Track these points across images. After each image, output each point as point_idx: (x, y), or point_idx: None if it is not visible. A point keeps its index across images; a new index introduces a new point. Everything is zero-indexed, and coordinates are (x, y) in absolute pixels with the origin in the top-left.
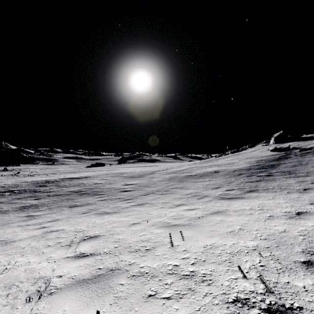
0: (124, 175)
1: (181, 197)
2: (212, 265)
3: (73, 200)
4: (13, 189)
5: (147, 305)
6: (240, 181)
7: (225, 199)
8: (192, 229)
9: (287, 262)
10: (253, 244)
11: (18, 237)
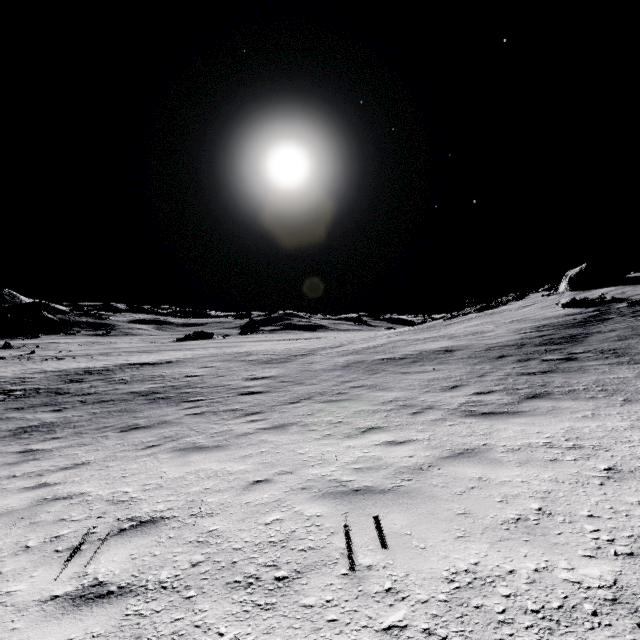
0: (251, 359)
1: (372, 411)
2: None
3: (134, 413)
4: (13, 388)
5: None
6: (505, 373)
7: (477, 416)
8: (405, 508)
9: None
10: (602, 576)
11: None
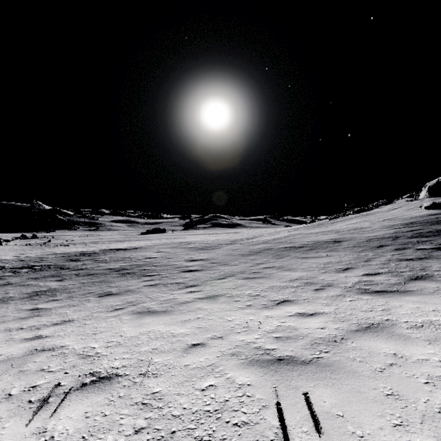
0: (190, 246)
1: (283, 286)
2: None
3: (109, 284)
4: (34, 264)
5: None
6: (386, 258)
7: (371, 293)
8: (330, 383)
9: None
10: None
11: None
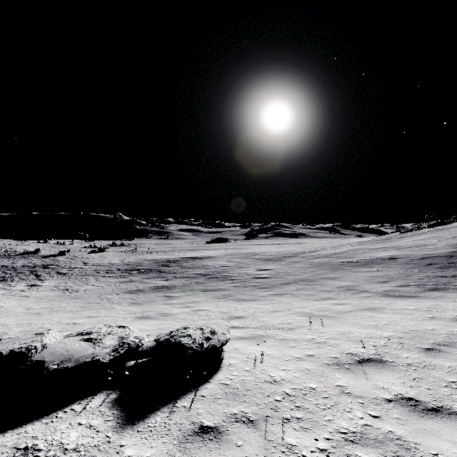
0: (257, 257)
1: (330, 290)
2: (342, 340)
3: (203, 284)
4: (138, 268)
5: (290, 349)
6: (425, 275)
7: (390, 296)
8: (334, 320)
9: (410, 346)
10: (389, 334)
11: (173, 312)
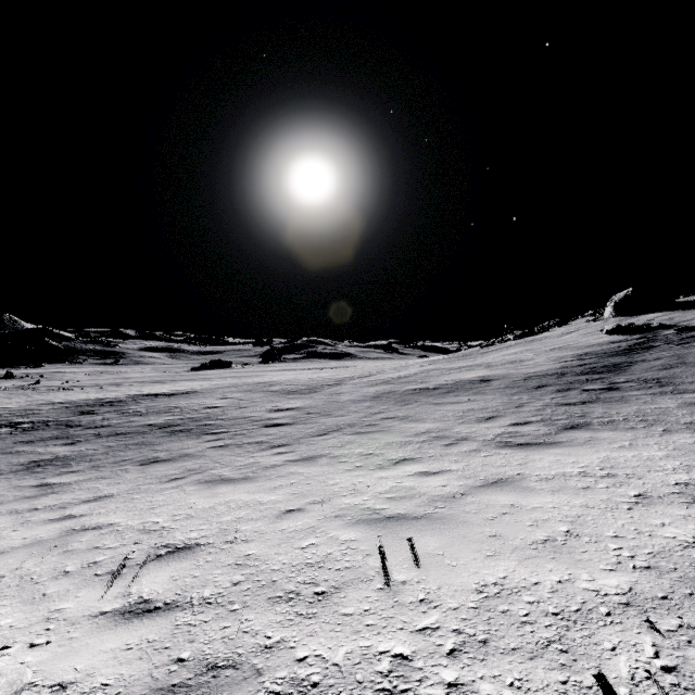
0: (274, 389)
1: (405, 442)
2: (512, 660)
3: (153, 446)
4: (20, 420)
5: None
6: (544, 403)
7: (512, 447)
8: (438, 532)
9: None
10: (619, 585)
11: None
